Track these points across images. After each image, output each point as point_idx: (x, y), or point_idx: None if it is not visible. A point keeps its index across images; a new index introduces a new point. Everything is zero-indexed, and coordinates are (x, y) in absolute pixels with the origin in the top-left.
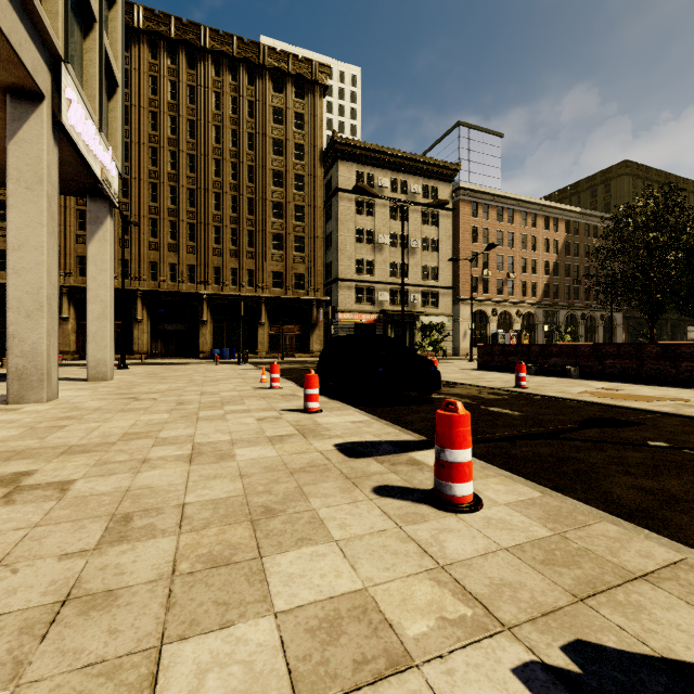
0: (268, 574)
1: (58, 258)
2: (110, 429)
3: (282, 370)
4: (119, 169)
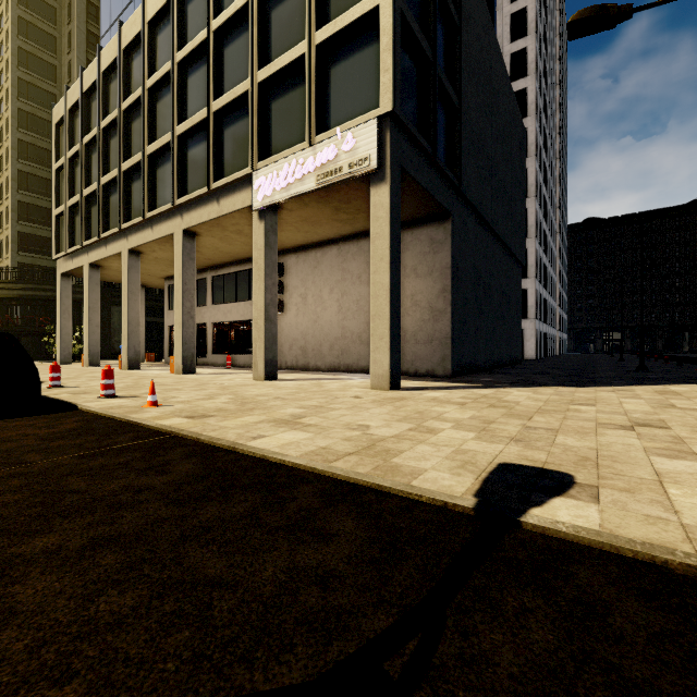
0: (65, 377)
1: (265, 291)
2: (156, 379)
3: (376, 568)
4: (382, 111)
